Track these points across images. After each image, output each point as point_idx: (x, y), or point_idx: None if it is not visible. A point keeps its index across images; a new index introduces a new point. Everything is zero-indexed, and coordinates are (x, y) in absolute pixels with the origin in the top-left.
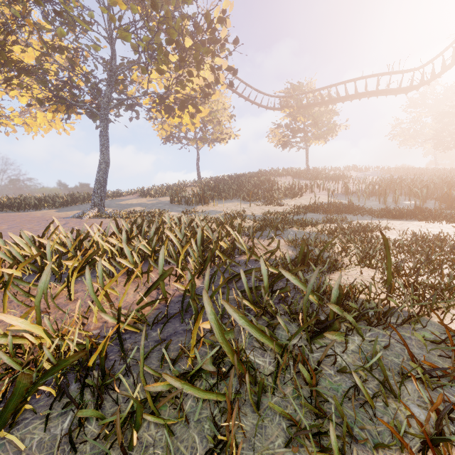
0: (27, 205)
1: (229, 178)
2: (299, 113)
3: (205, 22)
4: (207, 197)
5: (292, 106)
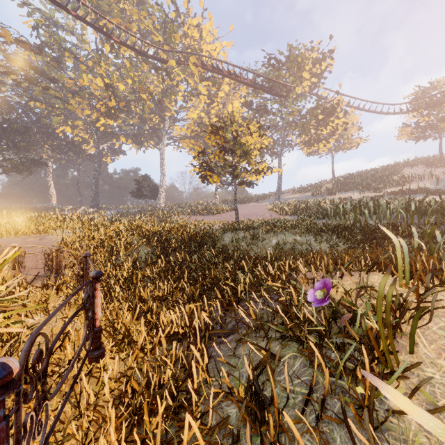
0: (245, 201)
1: (359, 174)
2: (432, 108)
3: (329, 105)
4: (334, 191)
5: (417, 109)
